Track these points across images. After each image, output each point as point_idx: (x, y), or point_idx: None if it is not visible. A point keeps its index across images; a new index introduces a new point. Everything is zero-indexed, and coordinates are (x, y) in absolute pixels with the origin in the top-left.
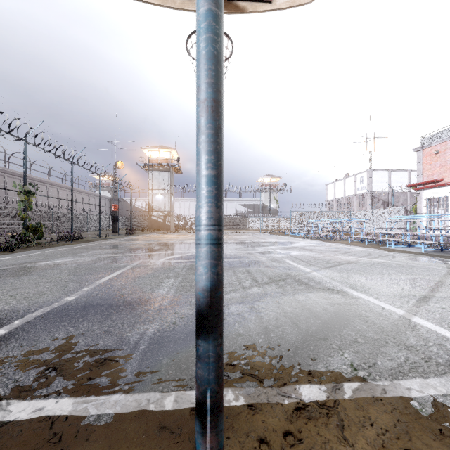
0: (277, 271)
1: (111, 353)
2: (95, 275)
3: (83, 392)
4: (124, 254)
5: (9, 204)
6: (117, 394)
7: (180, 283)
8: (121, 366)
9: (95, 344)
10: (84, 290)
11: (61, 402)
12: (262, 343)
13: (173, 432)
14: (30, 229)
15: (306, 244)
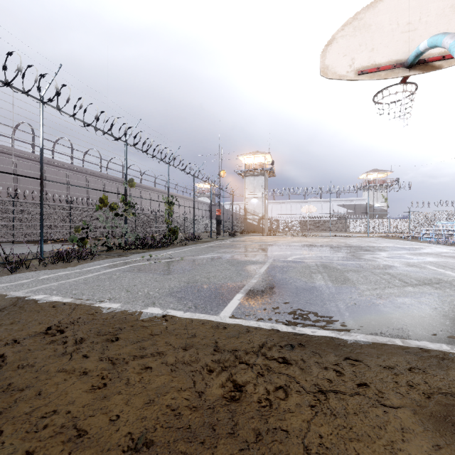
0: (422, 275)
1: (326, 314)
2: (250, 267)
3: (333, 329)
4: (251, 253)
5: (143, 212)
6: (357, 333)
7: (329, 277)
8: (343, 321)
9: (308, 308)
10: (257, 277)
11: (324, 331)
12: (450, 325)
13: (416, 354)
14: (171, 231)
15: (441, 250)
